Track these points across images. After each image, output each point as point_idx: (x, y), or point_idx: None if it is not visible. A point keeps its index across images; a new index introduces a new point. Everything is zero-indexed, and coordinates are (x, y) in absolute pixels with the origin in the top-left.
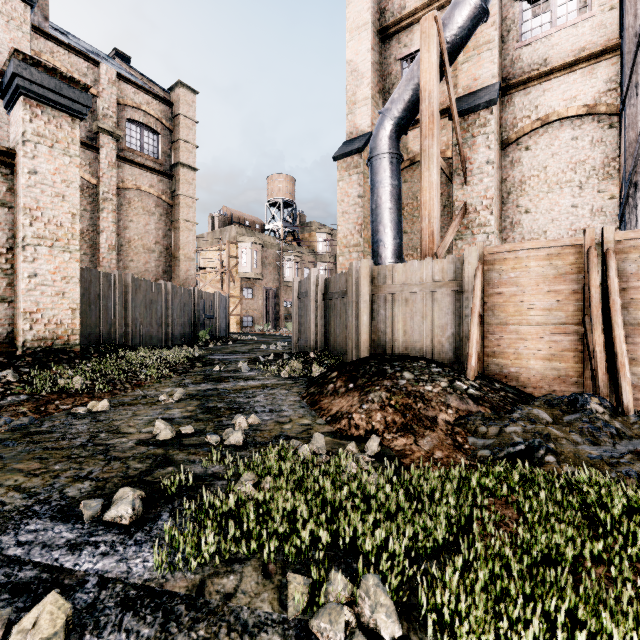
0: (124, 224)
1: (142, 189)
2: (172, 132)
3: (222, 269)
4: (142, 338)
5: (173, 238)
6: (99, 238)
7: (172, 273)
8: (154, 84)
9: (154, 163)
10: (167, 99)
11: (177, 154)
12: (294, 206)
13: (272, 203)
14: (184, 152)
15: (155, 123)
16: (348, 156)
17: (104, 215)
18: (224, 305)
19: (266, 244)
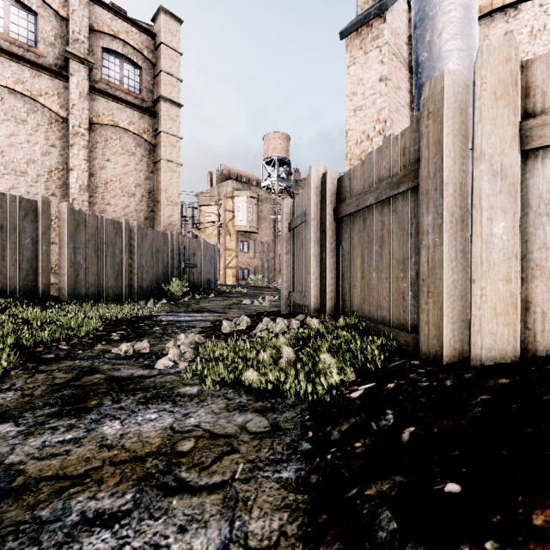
0: (100, 164)
1: (120, 126)
2: (155, 66)
3: (218, 223)
4: (89, 289)
5: (156, 181)
6: (69, 177)
7: (155, 219)
8: (140, 22)
9: (134, 98)
10: (149, 29)
11: (159, 88)
12: (289, 163)
13: (268, 161)
14: (166, 85)
15: (136, 55)
16: (363, 23)
17: (74, 151)
18: (211, 254)
19: (261, 199)
